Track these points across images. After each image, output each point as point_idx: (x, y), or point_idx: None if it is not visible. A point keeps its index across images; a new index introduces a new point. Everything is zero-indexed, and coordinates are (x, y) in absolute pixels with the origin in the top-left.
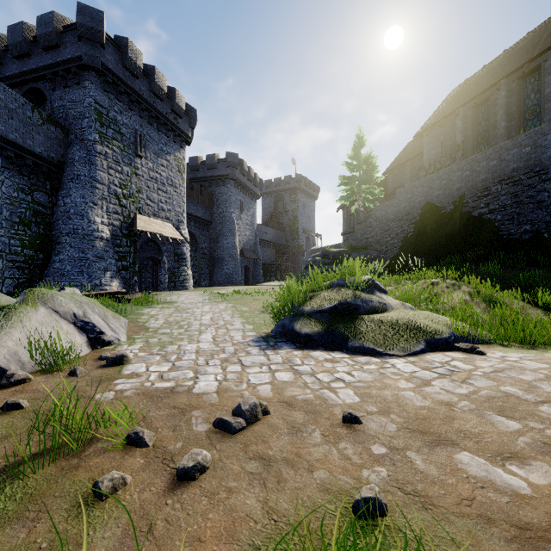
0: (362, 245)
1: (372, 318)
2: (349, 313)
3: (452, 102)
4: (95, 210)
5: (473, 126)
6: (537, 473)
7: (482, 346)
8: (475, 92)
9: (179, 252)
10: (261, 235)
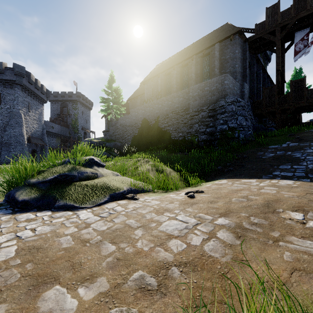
0: (113, 139)
1: (81, 184)
2: (67, 181)
3: (157, 70)
4: None
5: (165, 84)
6: (94, 288)
7: (144, 194)
8: (165, 68)
9: None
10: (48, 128)
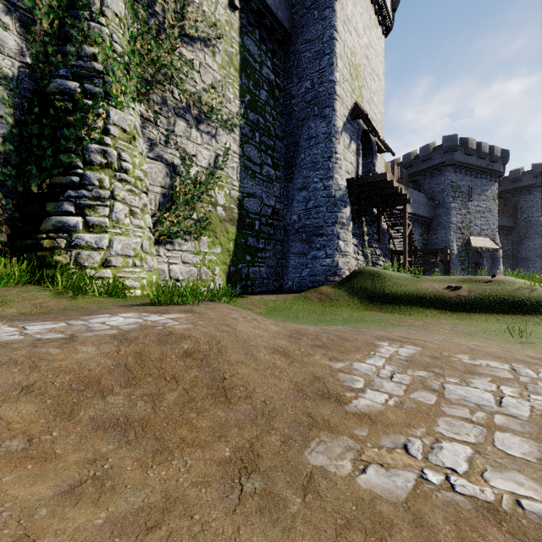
0: None
1: None
2: None
3: None
4: (451, 239)
5: None
6: None
7: None
8: None
9: (494, 257)
10: None
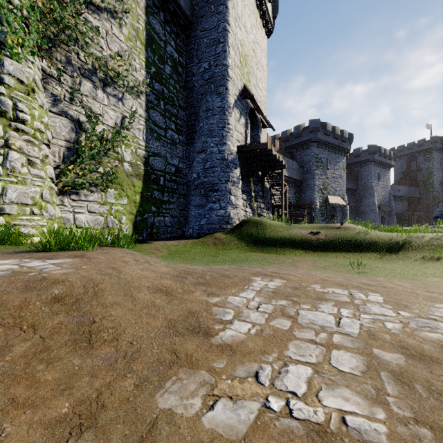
0: None
1: None
2: None
3: None
4: (315, 197)
5: None
6: None
7: None
8: None
9: (343, 211)
10: (394, 192)
